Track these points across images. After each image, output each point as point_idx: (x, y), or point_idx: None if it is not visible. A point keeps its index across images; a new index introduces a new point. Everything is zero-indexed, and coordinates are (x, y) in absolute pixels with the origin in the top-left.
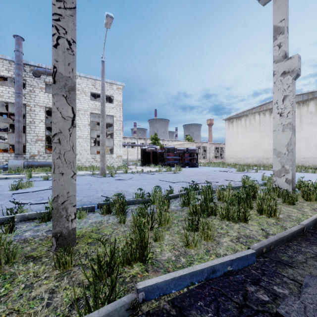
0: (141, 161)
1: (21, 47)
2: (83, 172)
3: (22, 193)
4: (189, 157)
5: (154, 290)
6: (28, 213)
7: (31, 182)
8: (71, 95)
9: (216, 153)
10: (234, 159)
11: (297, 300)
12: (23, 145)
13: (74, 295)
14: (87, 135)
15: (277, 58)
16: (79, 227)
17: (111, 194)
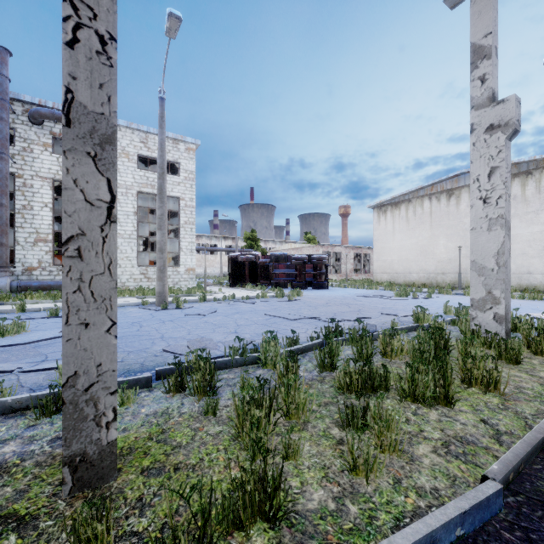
0: (230, 278)
1: (6, 68)
2: (124, 299)
3: (3, 347)
4: (313, 272)
5: None
6: (13, 398)
7: (23, 323)
8: (106, 153)
9: (357, 264)
10: (387, 275)
11: None
12: (10, 250)
13: None
14: (131, 232)
15: (478, 101)
16: (122, 427)
17: (182, 346)
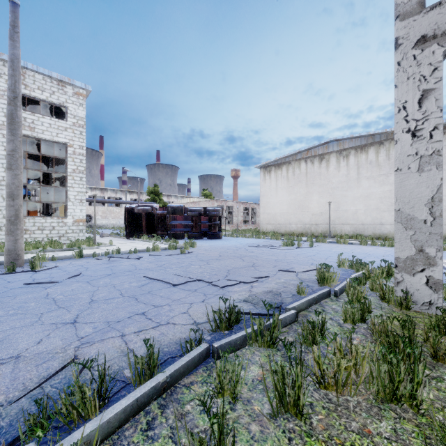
0: (126, 229)
1: None
2: None
3: None
4: (208, 223)
5: None
6: None
7: None
8: None
9: (245, 217)
10: (271, 226)
11: None
12: None
13: None
14: (2, 178)
15: (405, 8)
16: None
17: None
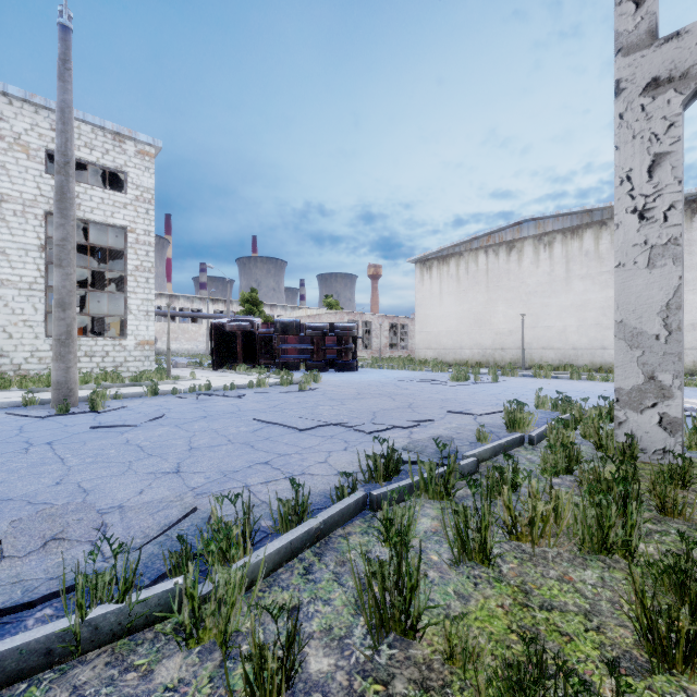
0: (213, 356)
1: None
2: (1, 394)
3: None
4: (336, 347)
5: None
6: None
7: None
8: None
9: (392, 338)
10: (433, 351)
11: None
12: None
13: None
14: (34, 279)
15: (629, 39)
16: None
17: None
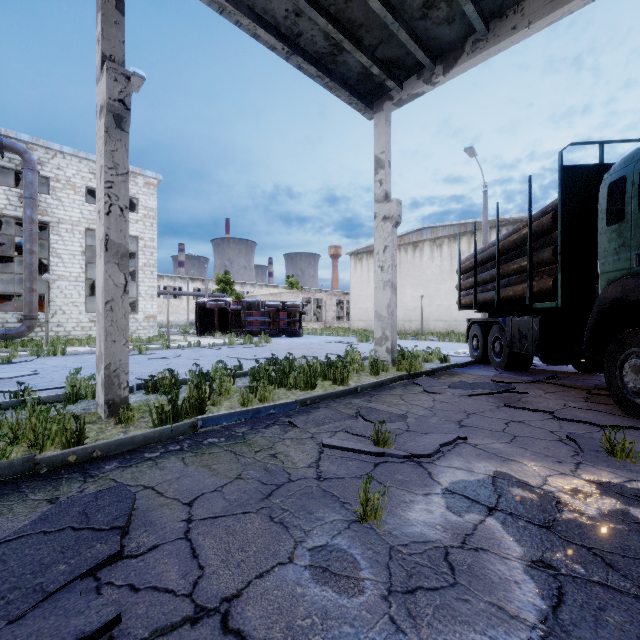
0: (197, 326)
1: None
2: (75, 348)
3: None
4: (287, 319)
5: (209, 420)
6: (45, 396)
7: None
8: (124, 262)
9: (340, 312)
10: (363, 323)
11: (305, 416)
12: None
13: (152, 418)
14: (79, 274)
15: (378, 198)
16: None
17: None
